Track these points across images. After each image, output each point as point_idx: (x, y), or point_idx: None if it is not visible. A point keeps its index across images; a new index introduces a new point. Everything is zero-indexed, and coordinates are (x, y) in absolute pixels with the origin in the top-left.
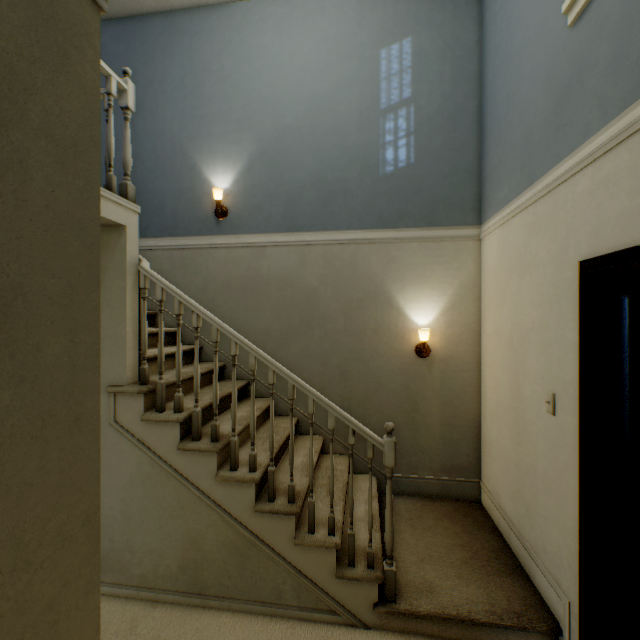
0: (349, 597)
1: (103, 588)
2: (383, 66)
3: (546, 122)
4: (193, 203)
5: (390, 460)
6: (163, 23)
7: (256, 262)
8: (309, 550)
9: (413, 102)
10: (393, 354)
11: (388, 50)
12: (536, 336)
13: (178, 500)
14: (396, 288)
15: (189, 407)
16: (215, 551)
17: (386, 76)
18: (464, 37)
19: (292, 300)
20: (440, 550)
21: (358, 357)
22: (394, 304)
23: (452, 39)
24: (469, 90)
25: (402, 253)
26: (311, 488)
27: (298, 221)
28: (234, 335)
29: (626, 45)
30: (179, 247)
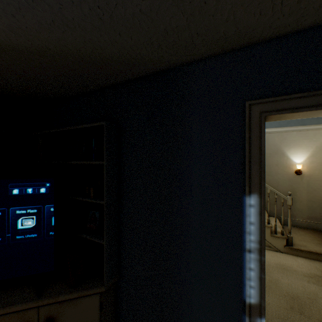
0: (275, 243)
1: None
2: None
3: None
4: None
5: (290, 203)
6: None
7: None
8: None
9: None
10: (284, 173)
11: None
12: None
13: None
14: (286, 149)
15: None
16: None
17: None
18: None
19: None
20: (307, 239)
21: (269, 174)
22: (285, 155)
23: None
24: None
25: (288, 136)
26: None
27: None
28: None
29: None
30: None
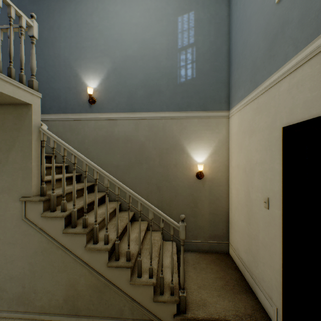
0: (160, 312)
1: (18, 315)
2: (179, 26)
3: (264, 54)
4: (76, 95)
5: (183, 235)
6: None
7: (111, 128)
8: (138, 287)
9: (195, 45)
10: (184, 177)
11: (182, 17)
12: (258, 167)
13: (63, 262)
14: (186, 143)
15: (70, 208)
16: (85, 290)
17: (181, 31)
18: (221, 13)
19: (131, 149)
20: (209, 281)
21: (166, 179)
22: (185, 151)
23: (215, 13)
24: (223, 40)
25: (189, 124)
26: (139, 252)
27: (134, 106)
28: (96, 167)
29: (308, 9)
30: (68, 119)
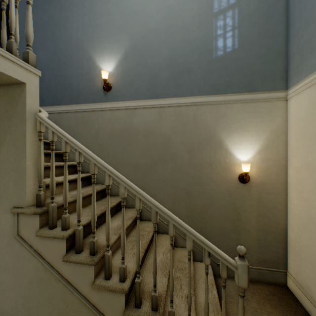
0: None
1: None
2: None
3: None
4: (89, 82)
5: (243, 282)
6: None
7: (129, 119)
8: None
9: (237, 6)
10: (222, 180)
11: None
12: None
13: (64, 300)
14: (225, 135)
15: (76, 223)
16: None
17: None
18: None
19: (153, 144)
20: None
21: (198, 182)
22: (223, 146)
23: None
24: None
25: (229, 111)
26: (171, 299)
27: (157, 91)
28: (107, 169)
29: None
30: (81, 110)
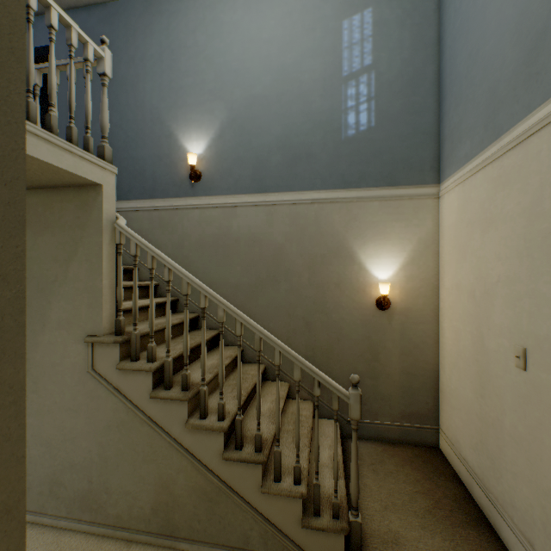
0: (315, 546)
1: (82, 526)
2: (345, 36)
3: (515, 73)
4: (170, 168)
5: (356, 412)
6: (143, 5)
7: (227, 221)
8: (275, 498)
9: (374, 69)
10: (355, 306)
11: (350, 21)
12: (503, 290)
13: (151, 445)
14: (357, 244)
15: (162, 356)
16: (185, 495)
17: (348, 45)
18: (423, 5)
19: (260, 256)
20: (403, 498)
21: (321, 309)
22: (355, 259)
23: (411, 8)
24: (428, 55)
25: (363, 211)
26: (277, 438)
27: (265, 183)
28: (203, 288)
29: None
30: (157, 208)
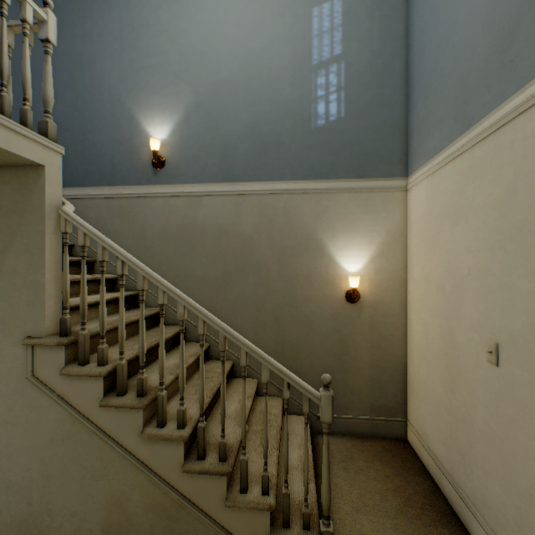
0: None
1: None
2: (315, 24)
3: (486, 62)
4: (131, 153)
5: (327, 415)
6: None
7: (193, 211)
8: (241, 511)
9: (343, 59)
10: (324, 300)
11: (320, 8)
12: (474, 283)
13: (101, 459)
14: (327, 236)
15: (116, 358)
16: (141, 514)
17: (318, 33)
18: None
19: (227, 248)
20: (374, 497)
21: (291, 303)
22: (325, 252)
23: None
24: (396, 48)
25: (333, 203)
26: (244, 445)
27: (233, 171)
28: (161, 283)
29: None
30: (117, 196)
